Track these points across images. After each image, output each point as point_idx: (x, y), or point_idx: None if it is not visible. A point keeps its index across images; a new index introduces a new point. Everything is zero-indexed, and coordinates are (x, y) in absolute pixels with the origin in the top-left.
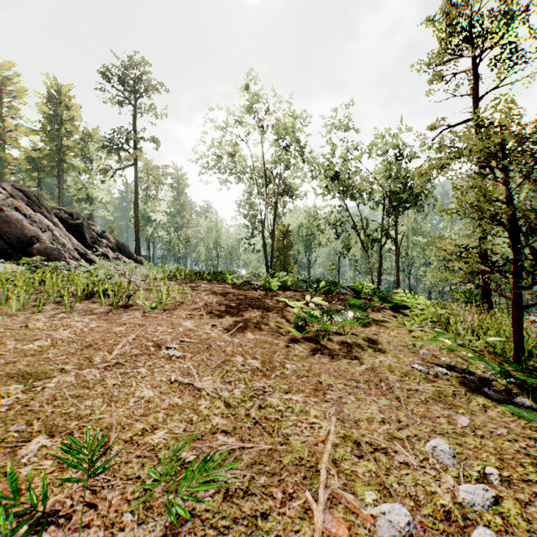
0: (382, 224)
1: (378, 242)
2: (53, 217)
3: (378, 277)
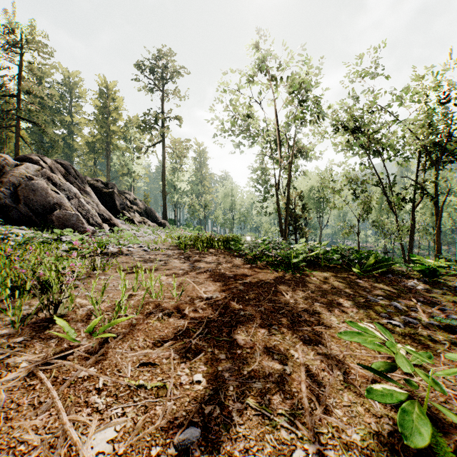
0: (416, 181)
1: (411, 201)
2: (86, 186)
3: (410, 241)
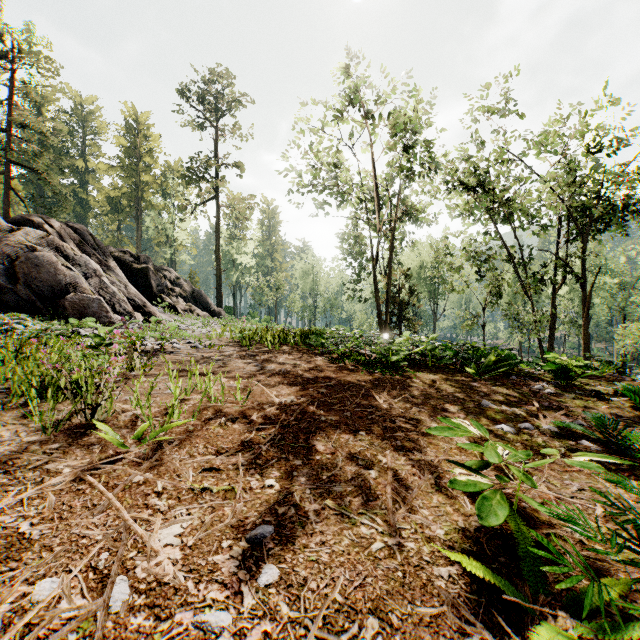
0: (557, 256)
1: (551, 283)
2: (110, 260)
3: (550, 336)
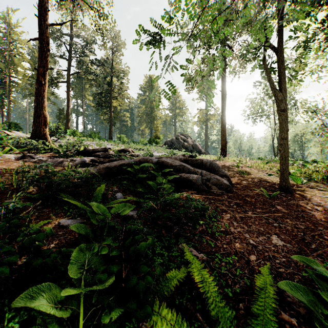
0: None
1: None
2: None
3: None
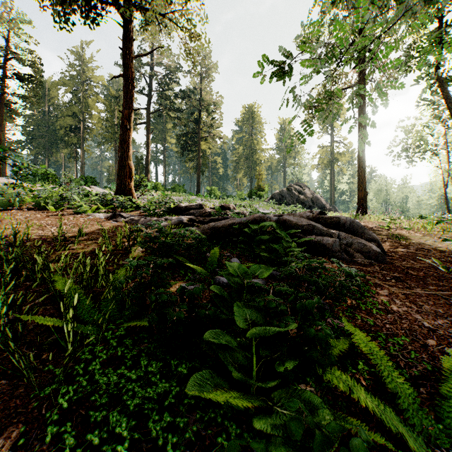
0: None
1: None
2: None
3: None
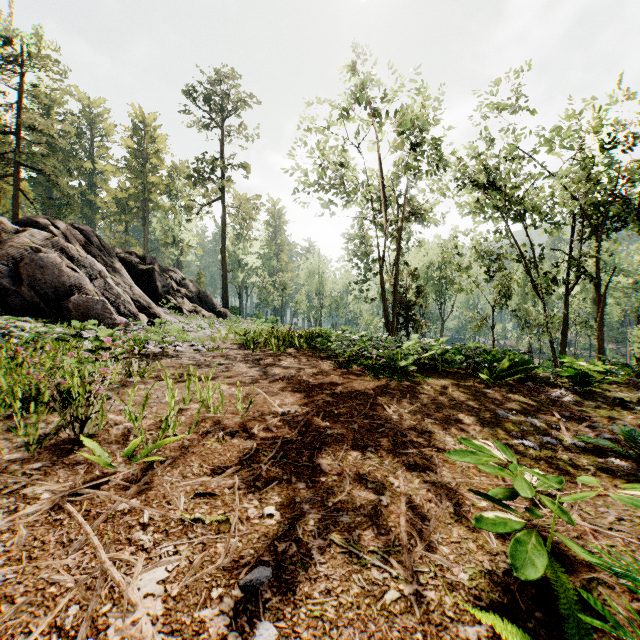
0: (570, 255)
1: (563, 283)
2: (115, 261)
3: (562, 338)
